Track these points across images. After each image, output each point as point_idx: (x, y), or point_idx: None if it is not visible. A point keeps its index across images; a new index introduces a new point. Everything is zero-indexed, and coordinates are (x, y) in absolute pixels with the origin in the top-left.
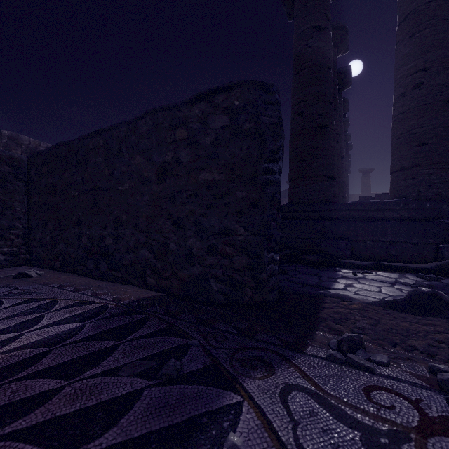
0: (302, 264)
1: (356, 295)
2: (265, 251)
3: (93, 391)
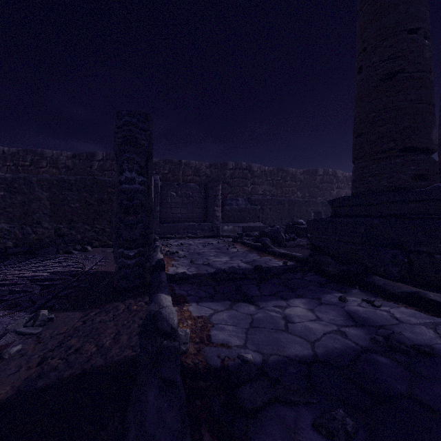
0: (322, 275)
1: (243, 315)
2: (116, 247)
3: None
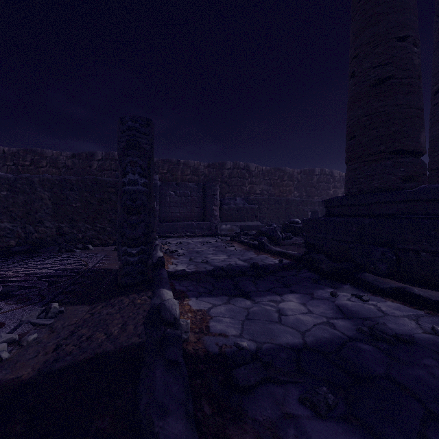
0: (315, 272)
1: (240, 309)
2: (120, 245)
3: None
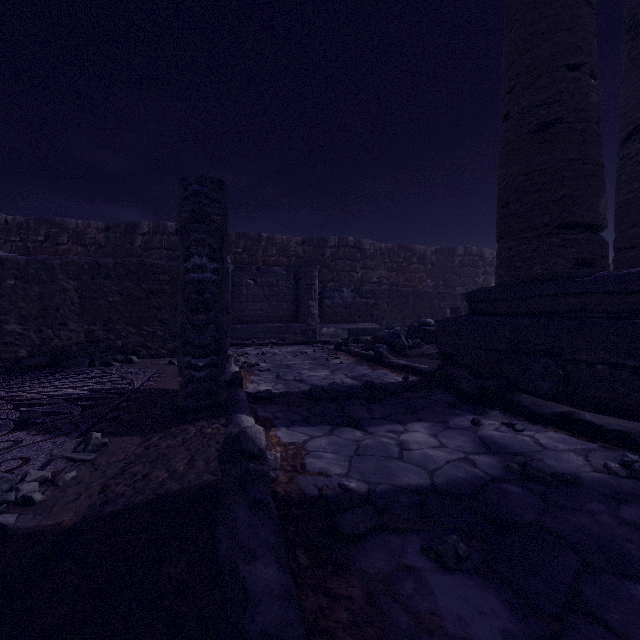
0: (453, 394)
1: (347, 442)
2: (181, 354)
3: (3, 413)
